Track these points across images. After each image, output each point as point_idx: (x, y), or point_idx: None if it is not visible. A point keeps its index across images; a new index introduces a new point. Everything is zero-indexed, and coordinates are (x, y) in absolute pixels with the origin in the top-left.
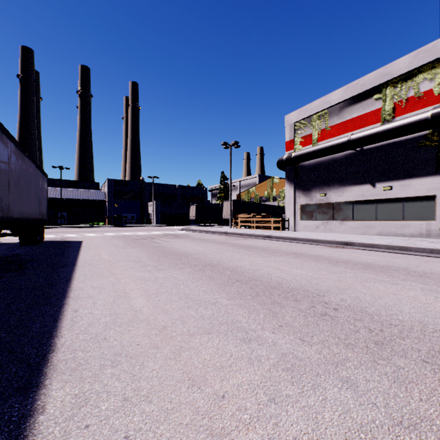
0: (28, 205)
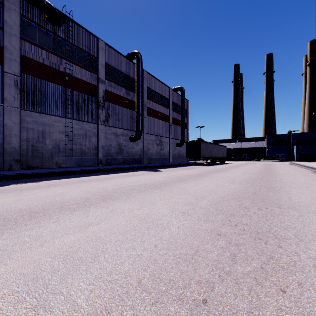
0: (220, 155)
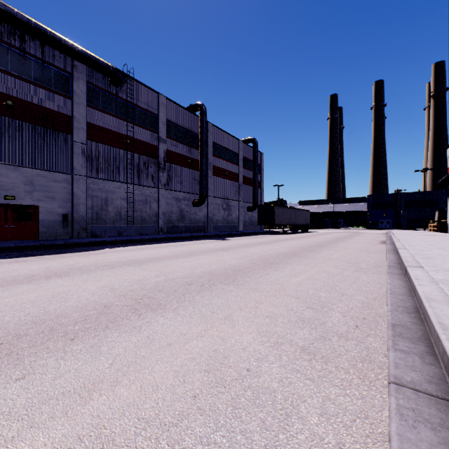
0: (301, 221)
